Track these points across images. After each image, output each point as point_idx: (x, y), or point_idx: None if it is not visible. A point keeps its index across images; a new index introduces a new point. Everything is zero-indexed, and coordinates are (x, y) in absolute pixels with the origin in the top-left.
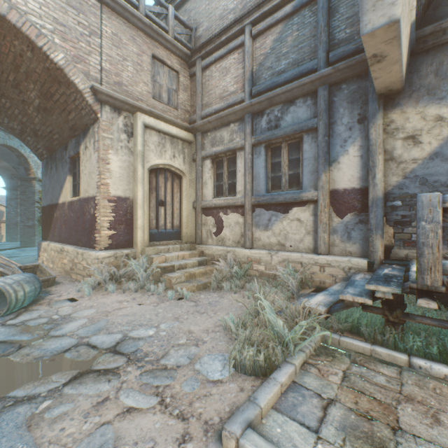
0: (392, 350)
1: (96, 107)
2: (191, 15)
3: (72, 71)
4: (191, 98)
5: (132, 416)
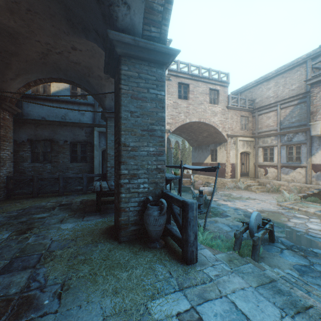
0: (317, 203)
1: (227, 139)
2: (252, 94)
3: (222, 131)
4: (252, 124)
5: (261, 203)
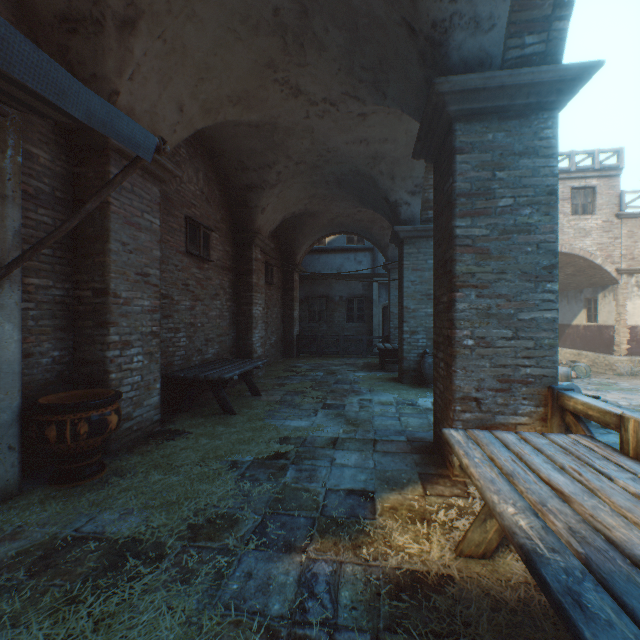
0: None
1: (616, 278)
2: None
3: (604, 264)
4: None
5: None
